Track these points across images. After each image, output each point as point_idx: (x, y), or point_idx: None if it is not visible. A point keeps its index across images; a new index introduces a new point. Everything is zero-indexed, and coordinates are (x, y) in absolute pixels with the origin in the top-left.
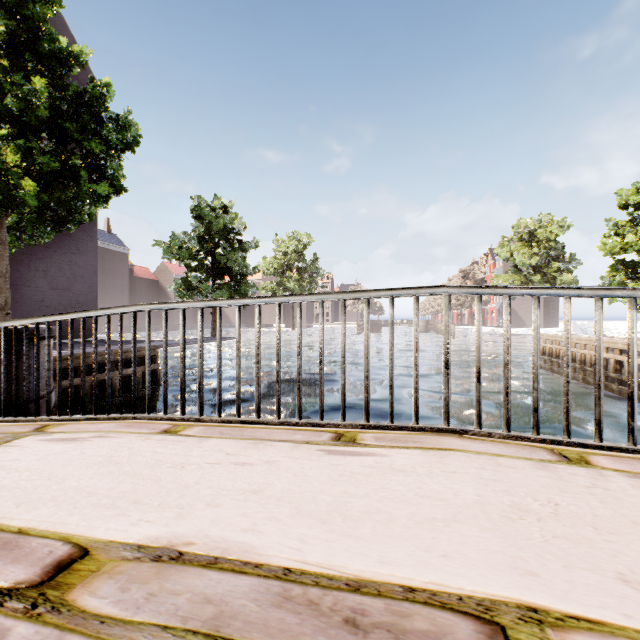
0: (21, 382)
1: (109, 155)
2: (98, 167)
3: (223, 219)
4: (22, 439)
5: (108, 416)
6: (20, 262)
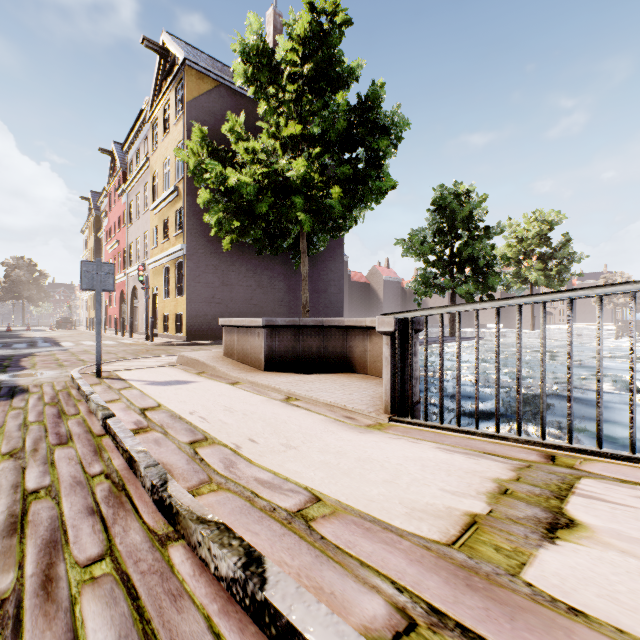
0: (414, 378)
1: (385, 153)
2: (377, 167)
3: (469, 205)
4: (585, 484)
5: None
6: (296, 271)
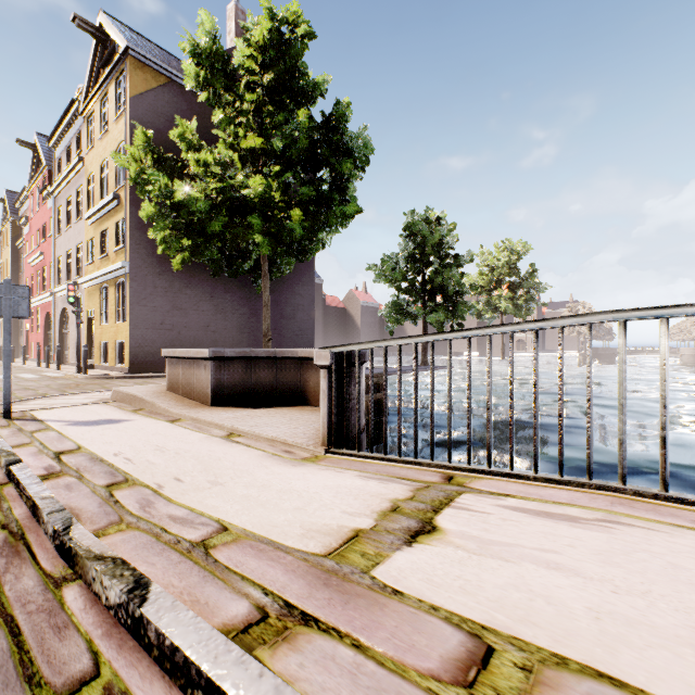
0: (355, 410)
1: (350, 176)
2: (343, 190)
3: (439, 232)
4: (463, 498)
5: (541, 476)
6: (261, 295)
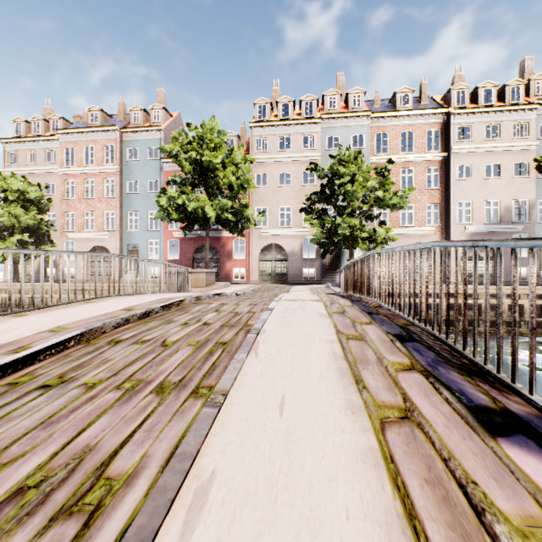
0: None
1: None
2: None
3: None
4: None
5: None
6: None
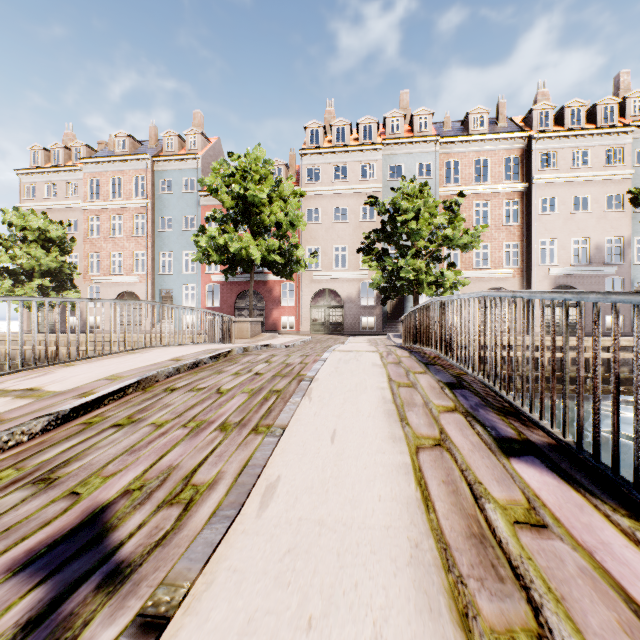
0: None
1: None
2: None
3: None
4: None
5: None
6: None
